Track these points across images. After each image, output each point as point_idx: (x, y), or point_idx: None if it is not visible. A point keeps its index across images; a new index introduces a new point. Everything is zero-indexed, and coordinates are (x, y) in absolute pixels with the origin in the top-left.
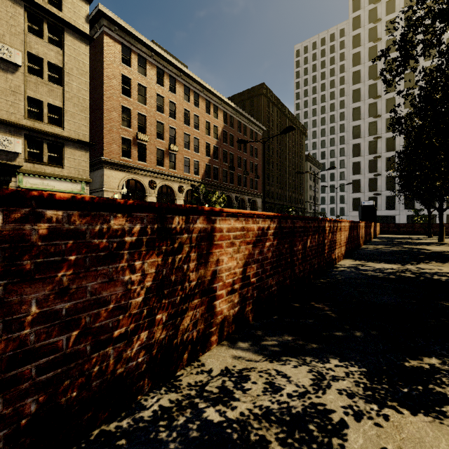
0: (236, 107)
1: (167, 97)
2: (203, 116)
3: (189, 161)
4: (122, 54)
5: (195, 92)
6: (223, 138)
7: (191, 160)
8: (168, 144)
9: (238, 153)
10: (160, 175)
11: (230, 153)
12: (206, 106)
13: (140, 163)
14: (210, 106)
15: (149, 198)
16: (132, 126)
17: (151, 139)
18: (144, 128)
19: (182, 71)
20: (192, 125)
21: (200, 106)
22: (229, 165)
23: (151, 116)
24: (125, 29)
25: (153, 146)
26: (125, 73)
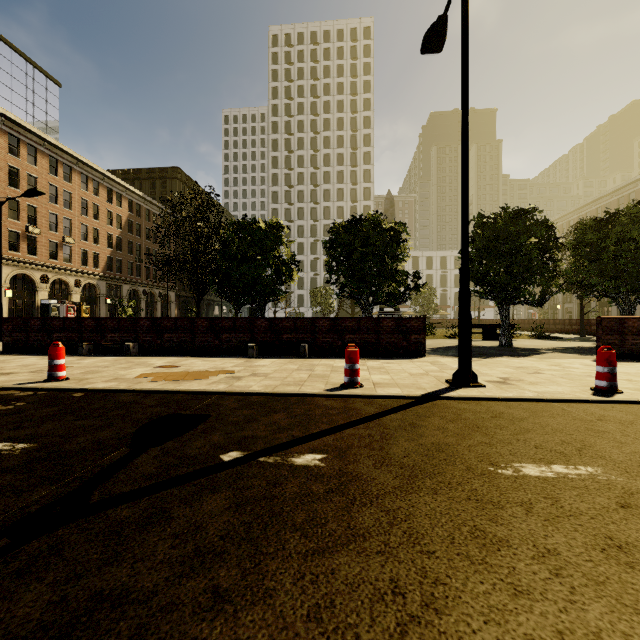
0: (144, 196)
1: (61, 186)
2: (104, 205)
3: (88, 253)
4: (9, 143)
5: (94, 180)
6: (128, 224)
7: (90, 252)
8: (63, 236)
9: (146, 244)
10: (53, 268)
11: (137, 244)
12: (107, 190)
13: (30, 257)
14: (112, 194)
15: (41, 293)
16: (21, 219)
17: (43, 232)
18: (33, 219)
19: (80, 160)
20: (91, 216)
21: (100, 195)
22: (135, 256)
23: (42, 207)
24: (15, 121)
25: (45, 239)
26: (13, 164)
